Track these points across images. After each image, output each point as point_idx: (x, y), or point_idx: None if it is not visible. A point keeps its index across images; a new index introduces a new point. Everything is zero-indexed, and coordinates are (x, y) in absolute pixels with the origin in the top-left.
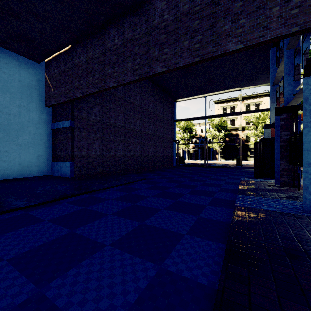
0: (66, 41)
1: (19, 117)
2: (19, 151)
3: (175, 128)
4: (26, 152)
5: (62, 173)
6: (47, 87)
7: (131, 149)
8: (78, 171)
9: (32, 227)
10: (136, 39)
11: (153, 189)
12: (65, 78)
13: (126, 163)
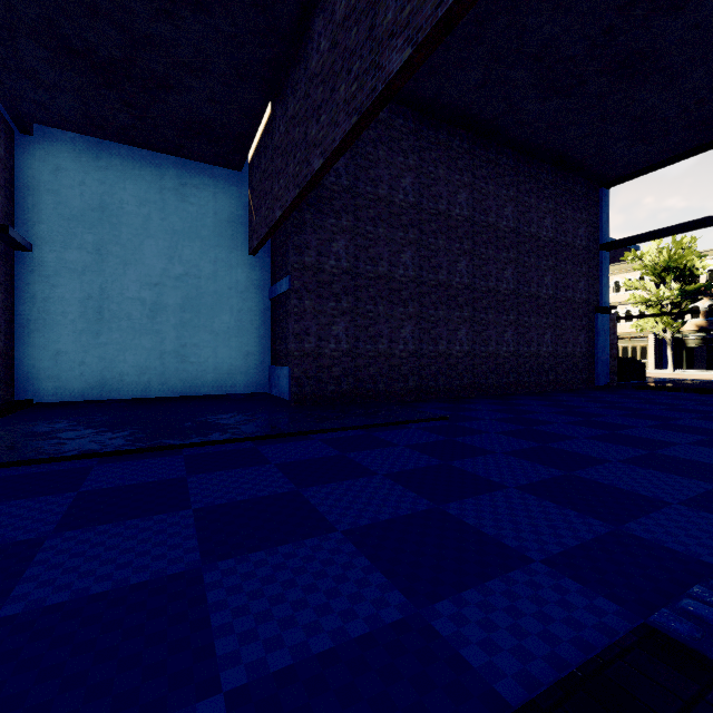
0: (257, 102)
1: (215, 281)
2: (215, 344)
3: (603, 269)
4: (227, 347)
5: (280, 390)
6: (250, 214)
7: (439, 337)
8: (296, 387)
9: (34, 501)
10: (352, 7)
11: (423, 452)
12: (265, 186)
13: (424, 373)
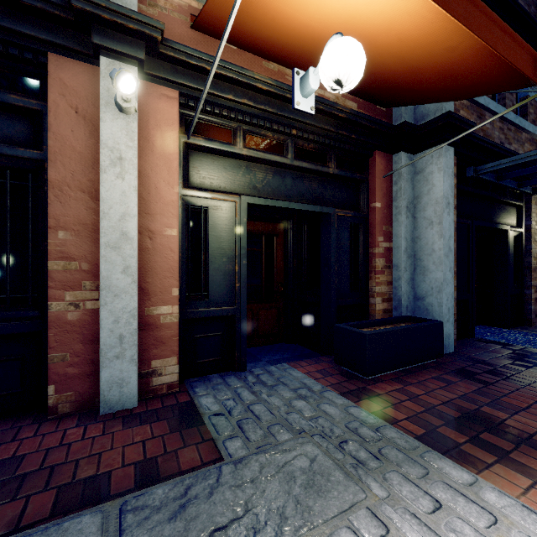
0: None
1: None
2: None
3: None
4: None
5: None
6: None
7: None
8: None
9: None
10: None
11: None
12: None
13: None
